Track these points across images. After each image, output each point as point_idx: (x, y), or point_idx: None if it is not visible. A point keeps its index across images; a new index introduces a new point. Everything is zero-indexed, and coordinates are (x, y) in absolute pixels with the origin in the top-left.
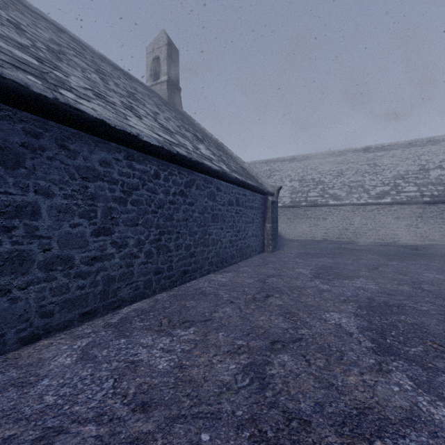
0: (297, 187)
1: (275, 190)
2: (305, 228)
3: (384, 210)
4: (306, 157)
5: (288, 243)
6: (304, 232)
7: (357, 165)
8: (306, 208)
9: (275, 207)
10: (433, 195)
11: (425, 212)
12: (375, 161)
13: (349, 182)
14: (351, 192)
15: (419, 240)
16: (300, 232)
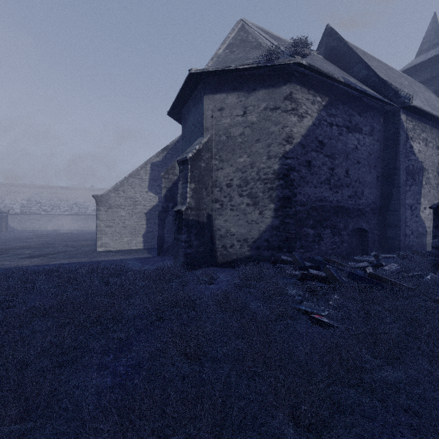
0: (26, 204)
1: (7, 211)
2: (29, 224)
3: (66, 217)
4: (34, 186)
5: (16, 231)
6: (28, 226)
7: (60, 196)
8: (29, 215)
9: (7, 217)
10: (83, 212)
11: (80, 218)
12: (69, 195)
13: (54, 204)
14: (53, 209)
15: (78, 228)
16: (26, 226)
